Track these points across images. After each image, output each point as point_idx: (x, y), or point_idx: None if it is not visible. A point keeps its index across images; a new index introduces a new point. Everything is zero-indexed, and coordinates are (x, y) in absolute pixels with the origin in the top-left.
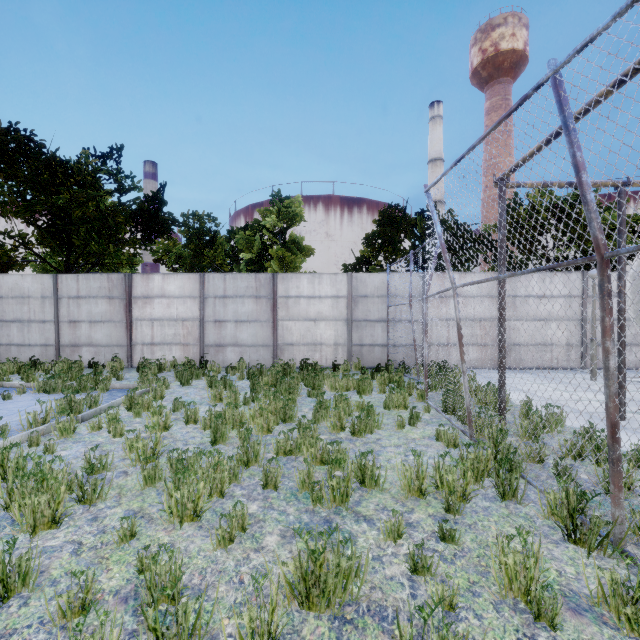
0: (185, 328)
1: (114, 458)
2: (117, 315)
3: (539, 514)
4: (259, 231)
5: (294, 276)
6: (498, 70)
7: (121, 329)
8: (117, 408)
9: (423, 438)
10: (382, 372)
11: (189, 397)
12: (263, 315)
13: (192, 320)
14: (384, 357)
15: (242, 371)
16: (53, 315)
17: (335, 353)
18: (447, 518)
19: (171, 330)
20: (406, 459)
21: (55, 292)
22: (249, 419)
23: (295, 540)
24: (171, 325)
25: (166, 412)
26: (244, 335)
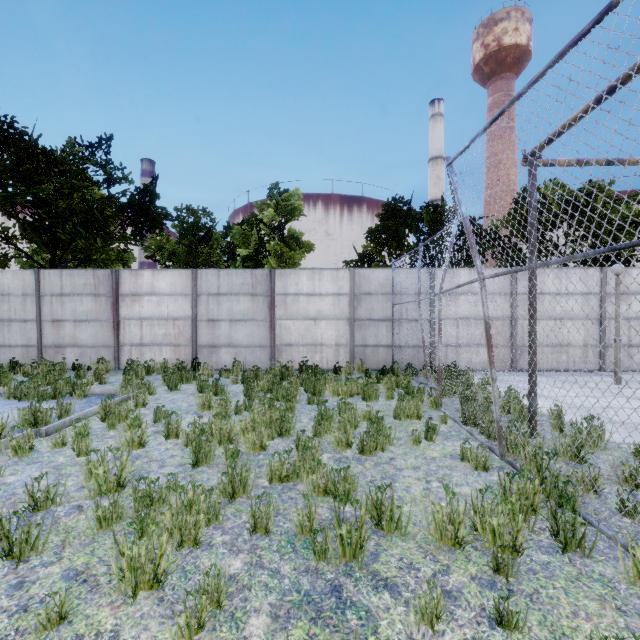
0: (176, 328)
1: (71, 486)
2: (103, 314)
3: (621, 577)
4: (256, 225)
5: (293, 272)
6: (501, 65)
7: (108, 329)
8: (91, 418)
9: (444, 457)
10: (388, 375)
11: (175, 404)
12: (260, 314)
13: (184, 319)
14: (389, 359)
15: (237, 374)
16: (35, 314)
17: (336, 354)
18: (497, 582)
19: (161, 330)
20: (428, 487)
21: (37, 289)
22: (240, 433)
23: (291, 624)
24: (161, 324)
25: (141, 426)
26: (239, 335)
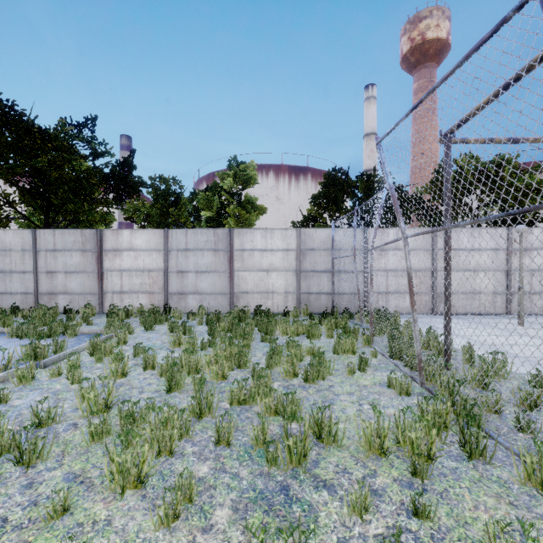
0: (151, 278)
1: (67, 408)
2: (90, 266)
3: (514, 479)
4: (218, 192)
5: (249, 231)
6: (424, 56)
7: (93, 279)
8: (81, 353)
9: (374, 385)
10: (328, 318)
11: (151, 342)
12: (221, 266)
13: (157, 271)
14: (329, 304)
15: (202, 317)
16: (32, 266)
17: (285, 300)
18: (414, 483)
19: (138, 280)
20: (360, 409)
21: (34, 246)
22: (205, 365)
23: (248, 515)
24: (138, 275)
25: (124, 359)
26: (204, 284)
